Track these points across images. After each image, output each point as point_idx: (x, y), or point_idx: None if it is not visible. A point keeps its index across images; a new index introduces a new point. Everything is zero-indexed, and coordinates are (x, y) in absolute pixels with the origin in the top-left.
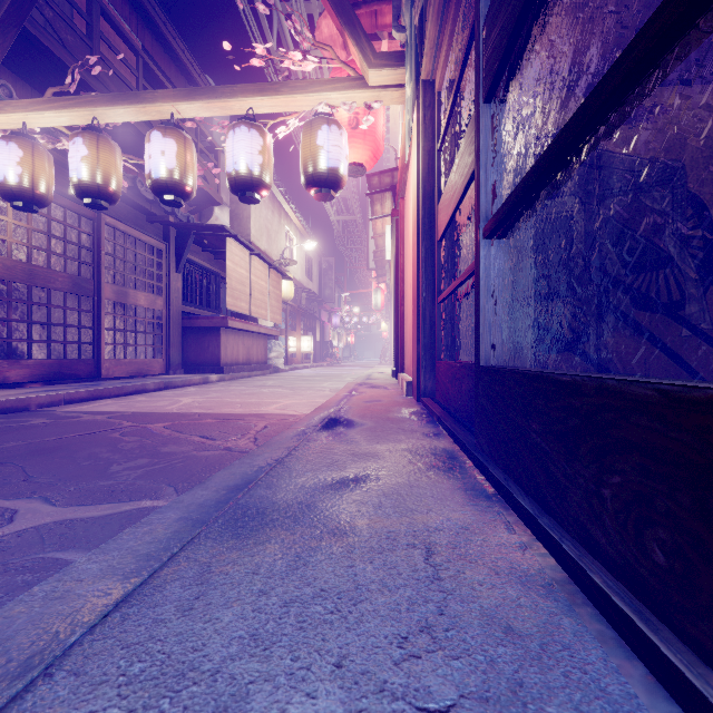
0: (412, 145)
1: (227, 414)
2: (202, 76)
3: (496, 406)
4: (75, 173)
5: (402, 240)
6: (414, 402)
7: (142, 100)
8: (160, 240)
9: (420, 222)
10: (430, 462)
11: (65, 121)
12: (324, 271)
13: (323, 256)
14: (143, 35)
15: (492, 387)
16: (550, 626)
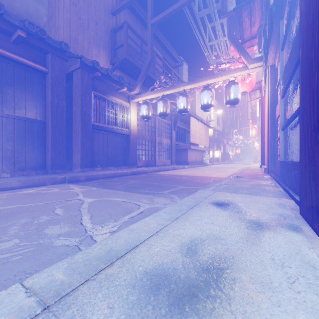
0: (266, 84)
1: (201, 176)
2: (180, 59)
3: (281, 169)
4: (159, 110)
5: (264, 112)
6: (267, 174)
7: (176, 87)
8: (169, 120)
9: (269, 113)
10: (266, 183)
11: (155, 96)
12: (225, 121)
13: (224, 114)
14: (162, 52)
15: (281, 165)
16: (276, 192)
